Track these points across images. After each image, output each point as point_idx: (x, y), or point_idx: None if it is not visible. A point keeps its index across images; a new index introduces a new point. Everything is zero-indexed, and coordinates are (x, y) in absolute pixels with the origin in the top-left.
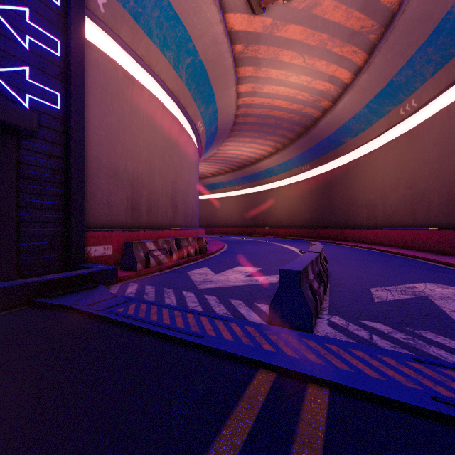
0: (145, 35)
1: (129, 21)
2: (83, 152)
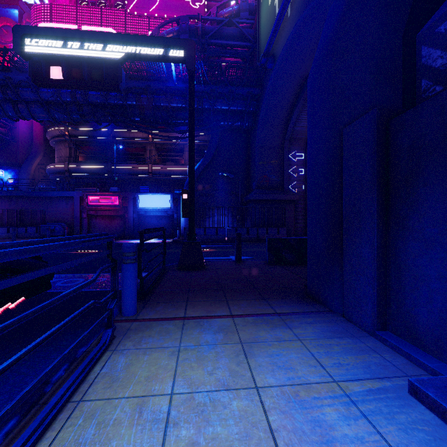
0: None
1: None
2: None
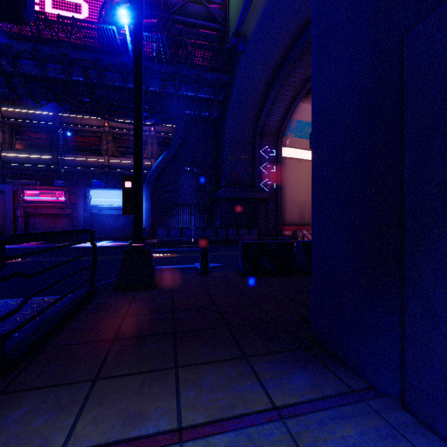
0: (305, 140)
1: (298, 140)
2: (281, 200)
